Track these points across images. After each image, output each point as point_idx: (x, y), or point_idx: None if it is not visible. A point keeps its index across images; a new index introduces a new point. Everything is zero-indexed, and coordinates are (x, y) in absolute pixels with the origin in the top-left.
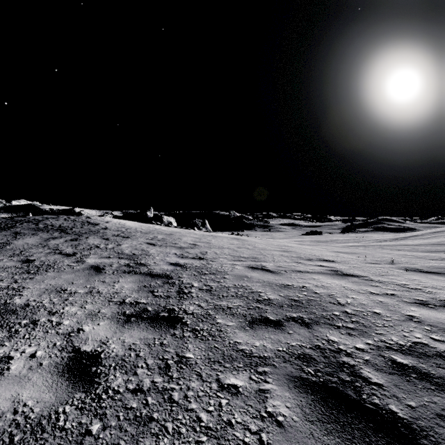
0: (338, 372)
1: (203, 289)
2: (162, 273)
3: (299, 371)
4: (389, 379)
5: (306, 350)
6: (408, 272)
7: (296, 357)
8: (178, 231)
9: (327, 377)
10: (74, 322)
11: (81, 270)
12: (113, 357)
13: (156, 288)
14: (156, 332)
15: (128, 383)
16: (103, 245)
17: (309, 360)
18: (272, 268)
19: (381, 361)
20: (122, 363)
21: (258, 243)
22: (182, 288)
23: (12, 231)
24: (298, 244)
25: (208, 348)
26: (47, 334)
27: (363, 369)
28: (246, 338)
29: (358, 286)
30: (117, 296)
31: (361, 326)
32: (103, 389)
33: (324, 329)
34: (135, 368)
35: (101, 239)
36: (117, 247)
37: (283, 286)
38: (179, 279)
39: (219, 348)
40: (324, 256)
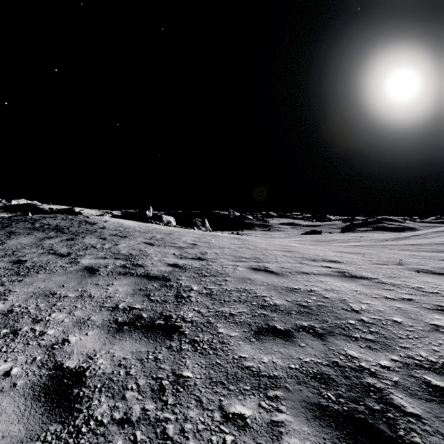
0: (364, 398)
1: (203, 293)
2: (159, 275)
3: (317, 396)
4: (427, 409)
5: (322, 367)
6: (419, 273)
7: (312, 377)
8: (177, 231)
9: (351, 404)
10: (60, 331)
11: (74, 272)
12: (99, 376)
13: (153, 291)
14: (150, 344)
15: (115, 411)
16: (99, 245)
17: (328, 381)
18: (275, 269)
19: (413, 384)
20: (109, 383)
21: (259, 242)
22: (180, 292)
23: (6, 231)
24: (300, 244)
25: (209, 365)
26: (27, 347)
27: (393, 394)
28: (252, 352)
29: (370, 290)
30: (109, 301)
31: (382, 338)
32: (84, 418)
33: (340, 341)
34: (124, 390)
35: (98, 239)
36: (113, 247)
37: (289, 290)
38: (177, 282)
39: (221, 365)
40: (328, 256)
